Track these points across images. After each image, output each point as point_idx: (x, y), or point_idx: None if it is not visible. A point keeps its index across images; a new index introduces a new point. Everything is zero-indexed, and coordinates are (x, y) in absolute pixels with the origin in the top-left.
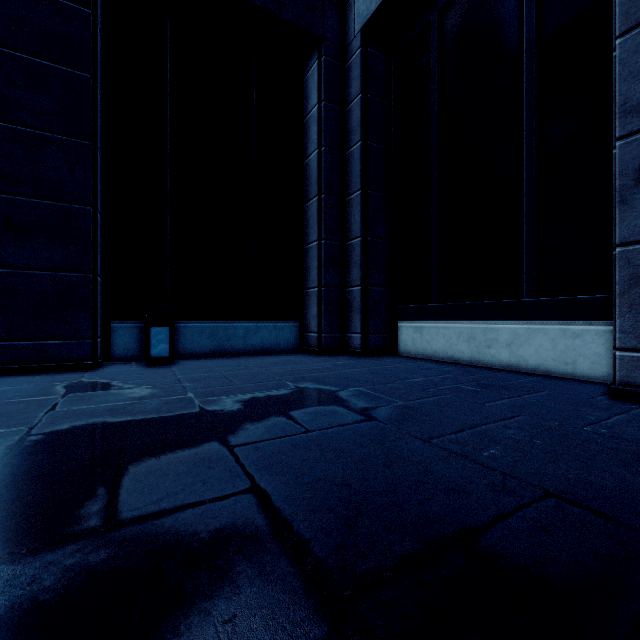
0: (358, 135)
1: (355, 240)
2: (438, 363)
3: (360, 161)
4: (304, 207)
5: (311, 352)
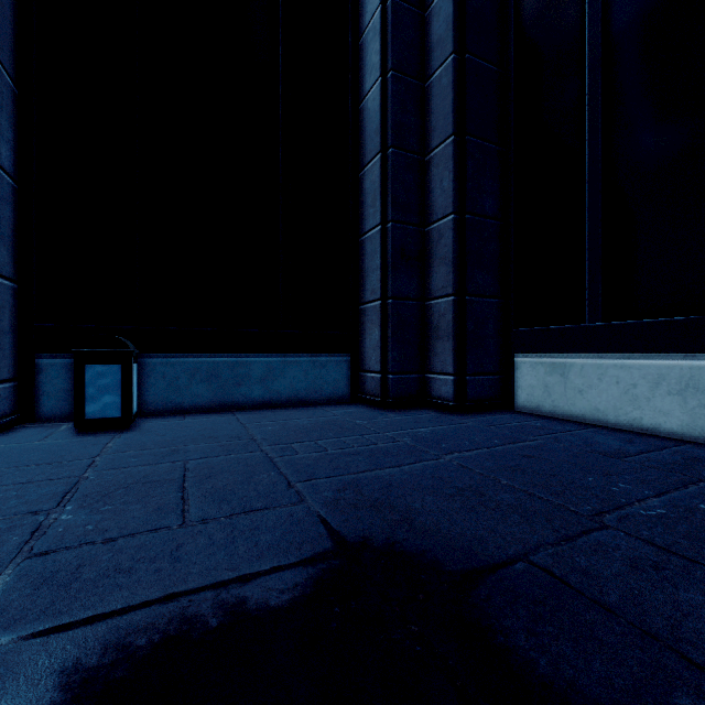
0: (448, 45)
1: (443, 220)
2: (617, 435)
3: (452, 87)
4: (359, 177)
5: (370, 403)
